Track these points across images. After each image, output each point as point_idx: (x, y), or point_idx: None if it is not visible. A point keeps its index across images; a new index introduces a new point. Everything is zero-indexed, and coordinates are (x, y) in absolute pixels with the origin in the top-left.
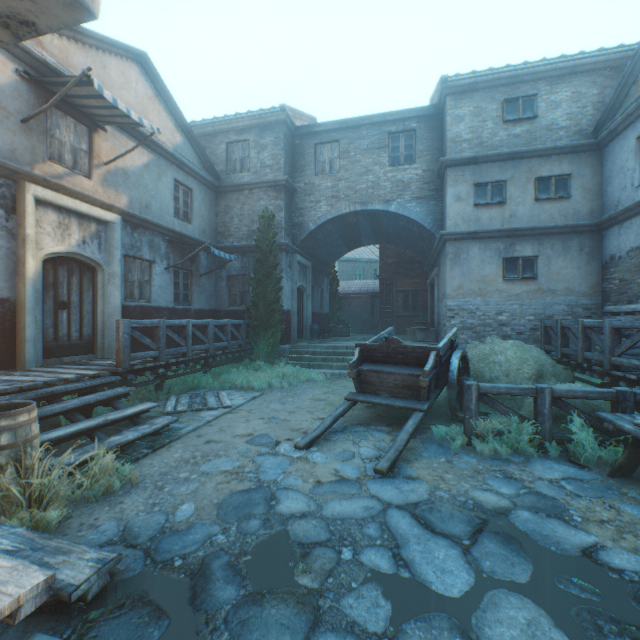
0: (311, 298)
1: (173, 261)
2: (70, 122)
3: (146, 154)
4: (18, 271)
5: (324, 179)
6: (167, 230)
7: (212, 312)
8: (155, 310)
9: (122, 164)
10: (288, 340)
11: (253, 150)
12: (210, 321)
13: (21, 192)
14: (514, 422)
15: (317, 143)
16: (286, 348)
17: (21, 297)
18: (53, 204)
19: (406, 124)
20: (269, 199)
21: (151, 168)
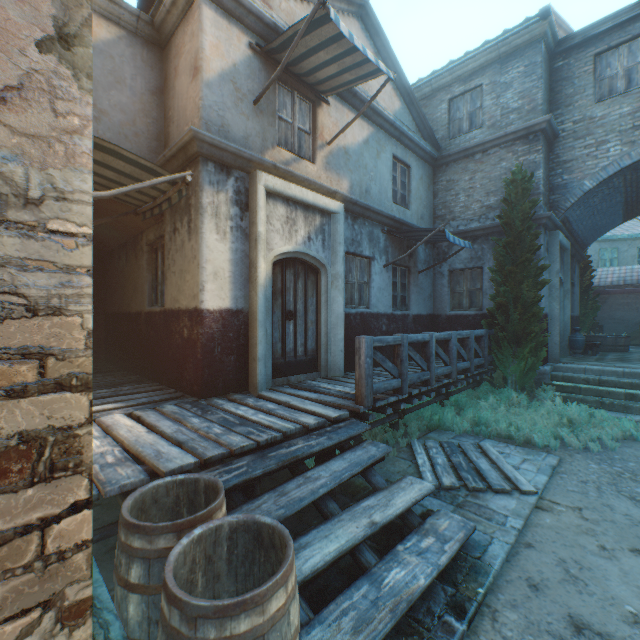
0: (569, 295)
1: (391, 256)
2: (295, 99)
3: (365, 127)
4: (250, 277)
5: (614, 104)
6: (386, 218)
7: (429, 317)
8: (373, 317)
9: (343, 142)
10: (544, 358)
11: (488, 96)
12: (452, 333)
13: (253, 184)
14: None
15: (598, 52)
16: (547, 371)
17: (253, 307)
18: (281, 196)
19: None
20: (515, 157)
21: (370, 144)
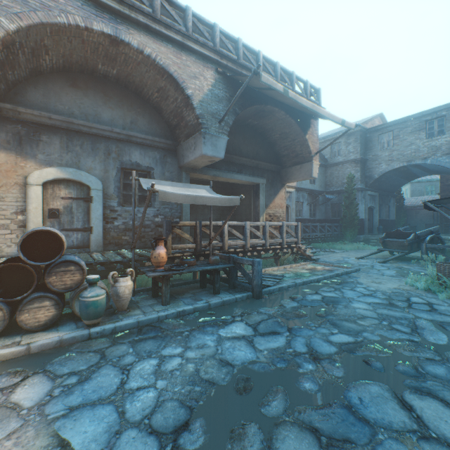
0: (378, 212)
1: (309, 201)
2: None
3: None
4: None
5: (383, 152)
6: (307, 190)
7: (323, 220)
8: (303, 220)
9: None
10: (362, 233)
11: (343, 146)
12: (325, 224)
13: None
14: (439, 257)
15: (379, 134)
16: (360, 237)
17: None
18: None
19: (437, 114)
20: (351, 167)
21: None
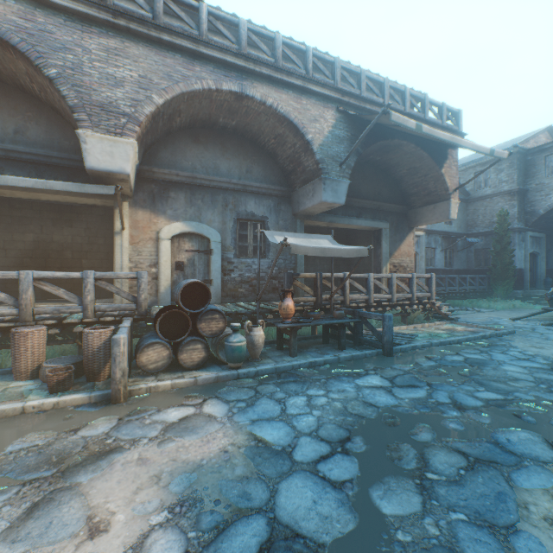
0: (544, 259)
1: (443, 246)
2: None
3: None
4: None
5: (552, 179)
6: (441, 232)
7: (464, 271)
8: (436, 270)
9: None
10: (520, 288)
11: (492, 174)
12: (466, 275)
13: None
14: None
15: (546, 155)
16: (517, 292)
17: None
18: None
19: None
20: (504, 201)
21: None
